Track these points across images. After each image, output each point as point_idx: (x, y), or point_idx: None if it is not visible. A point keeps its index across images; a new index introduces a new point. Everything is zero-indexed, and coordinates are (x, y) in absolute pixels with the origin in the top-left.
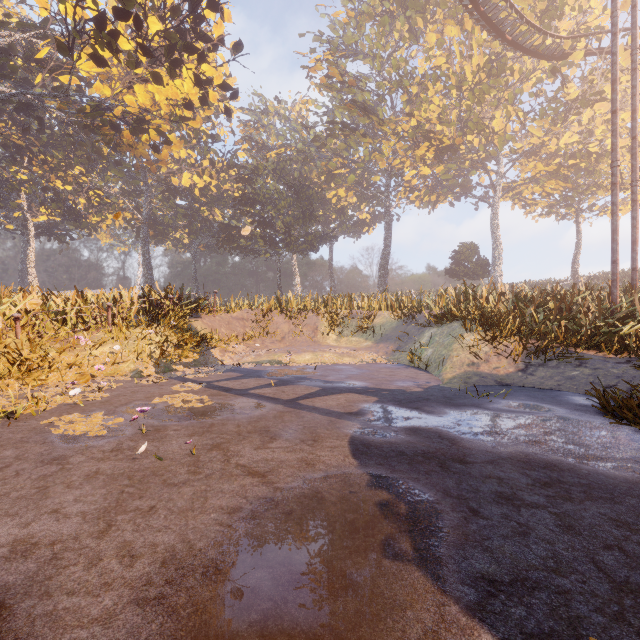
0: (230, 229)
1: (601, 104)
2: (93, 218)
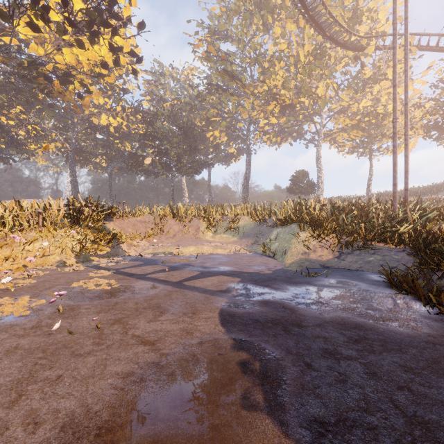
0: (137, 157)
1: (385, 82)
2: (31, 146)
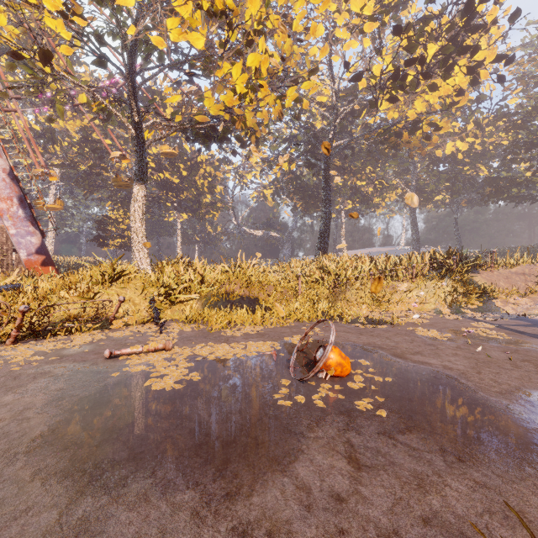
0: (497, 181)
1: None
2: (376, 199)
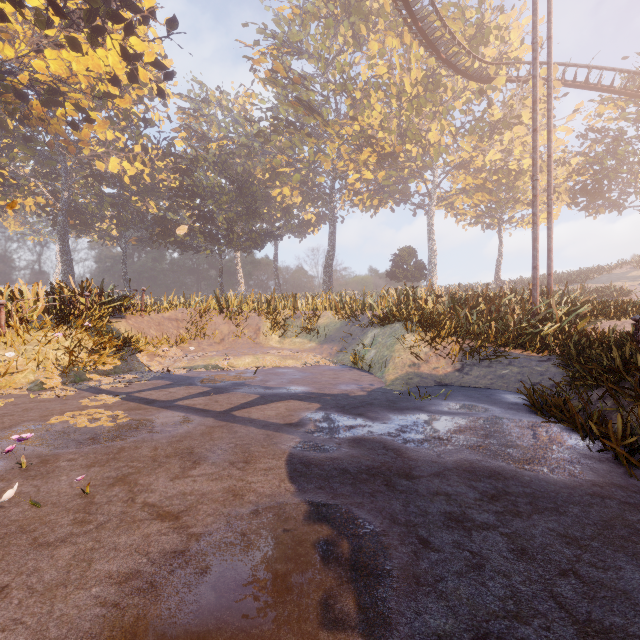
0: (166, 222)
1: (519, 127)
2: None
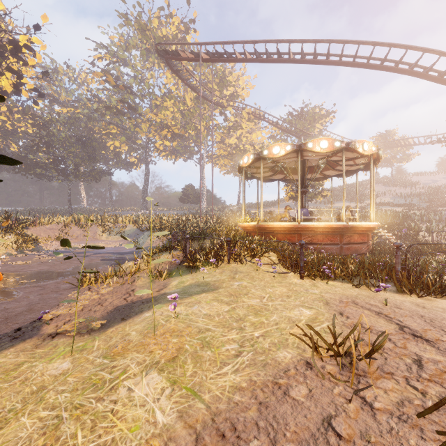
0: (26, 159)
1: (242, 130)
2: None
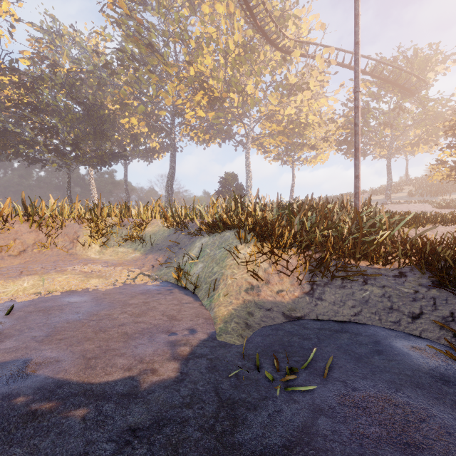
0: (8, 134)
1: (307, 92)
2: None
